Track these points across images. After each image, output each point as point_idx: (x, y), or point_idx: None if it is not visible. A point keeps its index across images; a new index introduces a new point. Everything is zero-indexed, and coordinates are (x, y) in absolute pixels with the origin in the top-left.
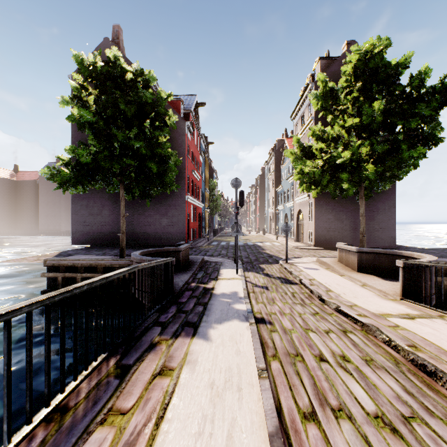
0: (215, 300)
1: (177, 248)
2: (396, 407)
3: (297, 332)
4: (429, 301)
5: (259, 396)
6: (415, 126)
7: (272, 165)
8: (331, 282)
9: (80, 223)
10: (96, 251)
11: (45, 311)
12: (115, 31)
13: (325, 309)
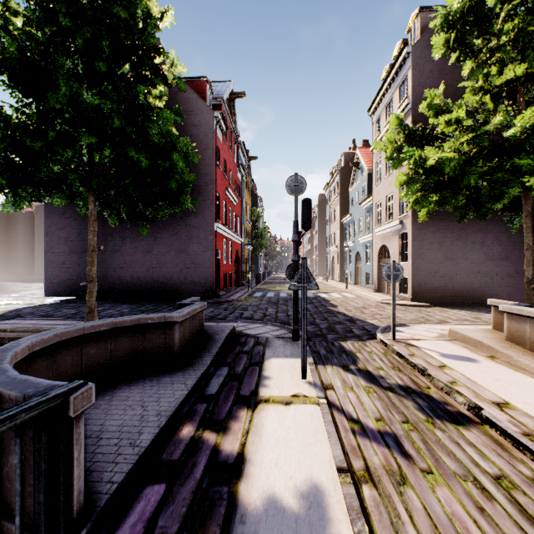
0: None
1: (167, 317)
2: None
3: None
4: None
5: None
6: None
7: (335, 188)
8: None
9: (57, 264)
10: (67, 309)
11: None
12: None
13: None
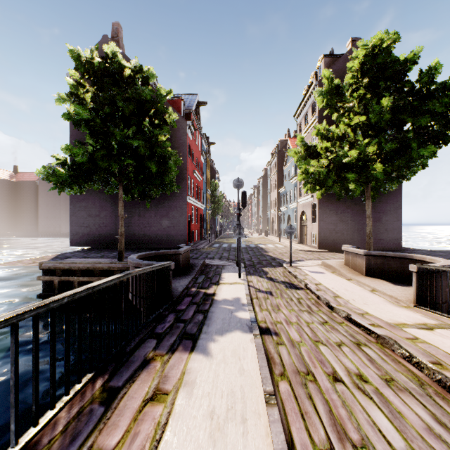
0: (216, 307)
1: (176, 251)
2: (429, 443)
3: (306, 344)
4: (447, 309)
5: (267, 429)
6: (426, 123)
7: (274, 166)
8: (338, 287)
9: (79, 224)
10: (94, 254)
11: (12, 331)
12: (115, 28)
13: (334, 318)
